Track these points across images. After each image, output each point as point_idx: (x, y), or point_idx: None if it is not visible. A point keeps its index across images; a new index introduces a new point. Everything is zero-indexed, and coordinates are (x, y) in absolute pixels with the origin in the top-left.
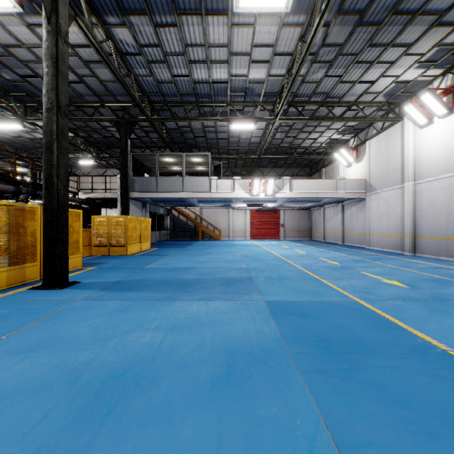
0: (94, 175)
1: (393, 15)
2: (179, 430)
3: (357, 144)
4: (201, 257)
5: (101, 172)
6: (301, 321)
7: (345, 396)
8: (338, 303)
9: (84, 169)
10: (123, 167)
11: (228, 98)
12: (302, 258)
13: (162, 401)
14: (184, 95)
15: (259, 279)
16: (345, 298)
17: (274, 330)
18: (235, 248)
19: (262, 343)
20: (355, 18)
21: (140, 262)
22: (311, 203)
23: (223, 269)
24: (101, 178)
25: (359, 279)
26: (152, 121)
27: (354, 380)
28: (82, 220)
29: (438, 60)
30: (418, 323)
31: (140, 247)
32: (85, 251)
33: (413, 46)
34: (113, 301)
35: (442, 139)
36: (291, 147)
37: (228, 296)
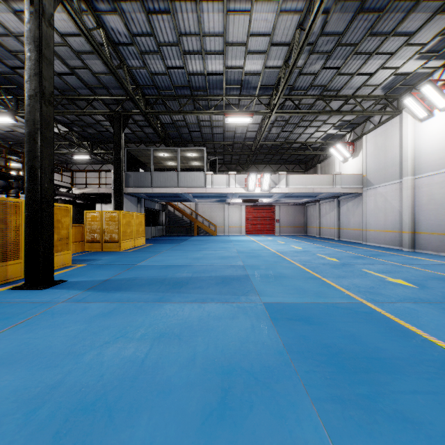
0: (88, 170)
1: (396, 2)
2: None
3: (353, 139)
4: (195, 254)
5: (97, 168)
6: (305, 329)
7: (373, 439)
8: (343, 305)
9: (79, 165)
10: (117, 161)
11: (223, 92)
12: (299, 254)
13: None
14: (178, 88)
15: (256, 278)
16: (351, 299)
17: (276, 341)
18: (231, 244)
19: (263, 358)
20: (355, 4)
21: (132, 259)
22: (307, 198)
23: (218, 266)
24: (97, 174)
25: (361, 277)
26: (146, 115)
27: (380, 413)
28: (77, 215)
29: (440, 51)
30: (438, 331)
31: (134, 243)
32: (77, 247)
33: (415, 35)
34: (97, 304)
35: (443, 132)
36: (287, 143)
37: (224, 297)
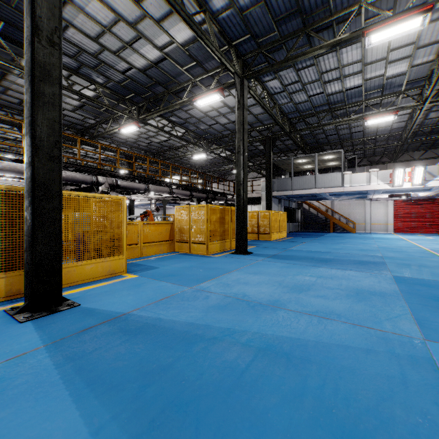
0: None
1: None
2: (332, 301)
3: None
4: (334, 246)
5: None
6: (421, 288)
7: (432, 312)
8: None
9: (232, 176)
10: (268, 173)
11: (362, 98)
12: None
13: (322, 294)
14: (317, 107)
15: (392, 264)
16: None
17: (394, 288)
18: (372, 240)
19: (382, 290)
20: None
21: (283, 246)
22: None
23: (356, 254)
24: None
25: None
26: (290, 134)
27: None
28: None
29: None
30: None
31: (279, 236)
32: None
33: None
34: (279, 263)
35: None
36: None
37: (360, 269)
